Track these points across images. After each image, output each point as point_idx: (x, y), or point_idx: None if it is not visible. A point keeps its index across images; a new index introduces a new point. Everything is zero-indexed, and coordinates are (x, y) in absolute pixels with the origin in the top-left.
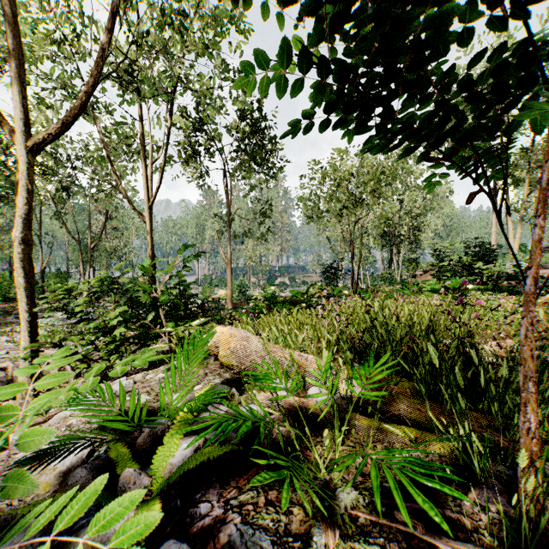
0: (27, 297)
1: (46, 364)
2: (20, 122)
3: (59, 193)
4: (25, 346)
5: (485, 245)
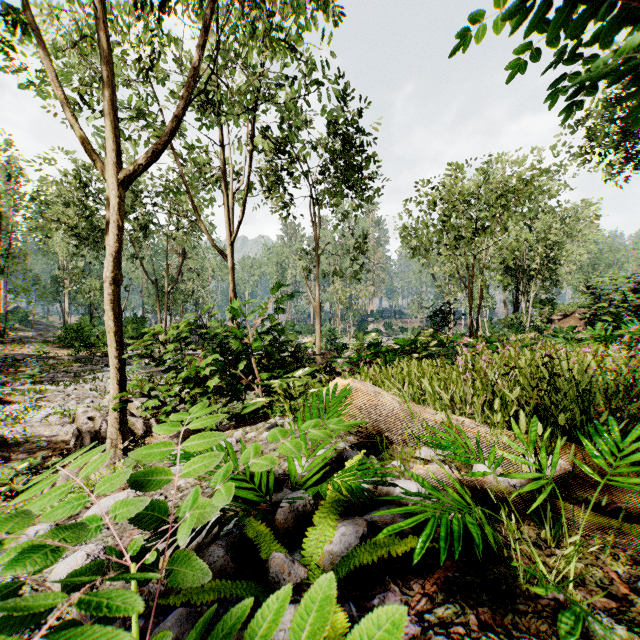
0: (116, 342)
1: (131, 415)
2: (109, 153)
3: (136, 232)
4: (113, 394)
5: None
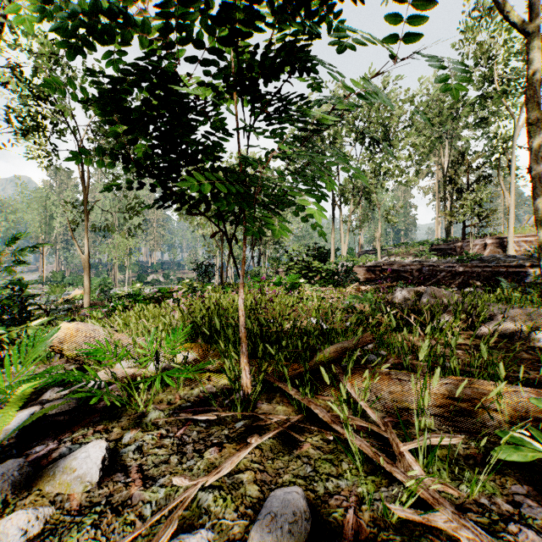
0: None
1: None
2: None
3: None
4: None
5: (320, 249)
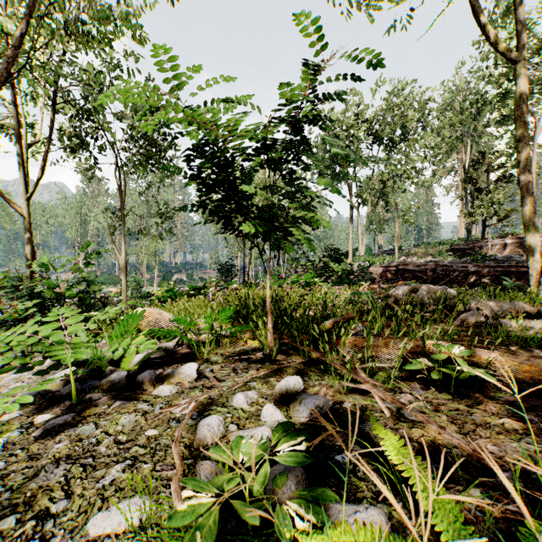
0: None
1: None
2: None
3: None
4: None
5: (336, 250)
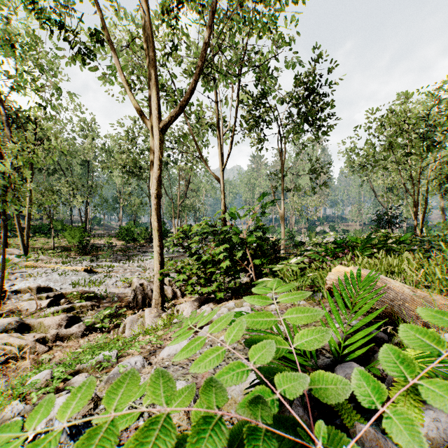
0: (158, 236)
1: (164, 284)
2: (155, 111)
3: None
4: (156, 270)
5: None
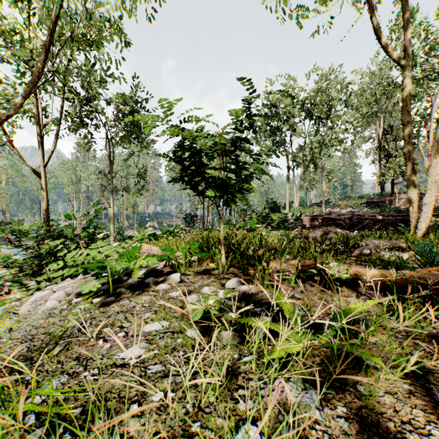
0: None
1: None
2: None
3: None
4: None
5: (275, 203)
